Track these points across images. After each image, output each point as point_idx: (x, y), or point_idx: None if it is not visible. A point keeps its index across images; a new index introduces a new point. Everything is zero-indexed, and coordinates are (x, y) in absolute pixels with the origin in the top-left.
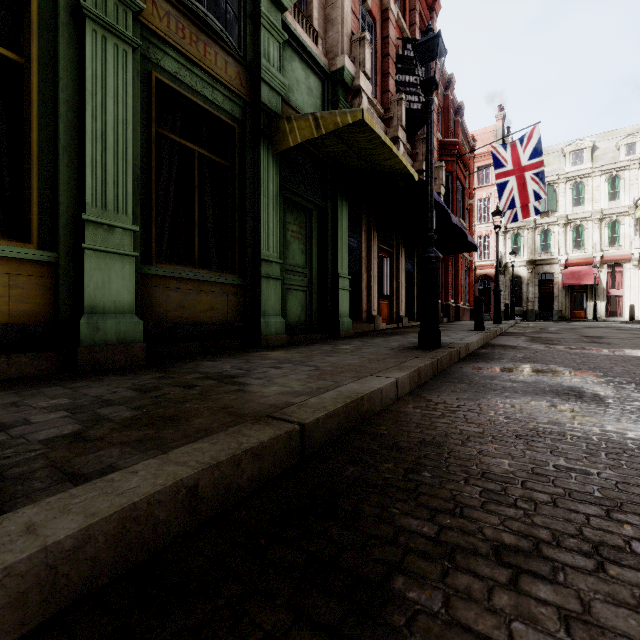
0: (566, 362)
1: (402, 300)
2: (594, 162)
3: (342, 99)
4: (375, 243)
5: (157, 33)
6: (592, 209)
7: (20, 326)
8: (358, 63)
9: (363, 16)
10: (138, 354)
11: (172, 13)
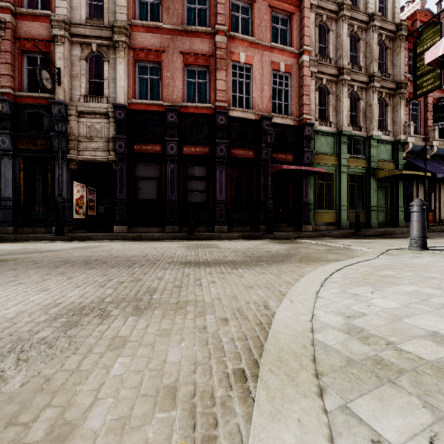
0: None
1: (443, 212)
2: None
3: (400, 148)
4: (421, 189)
5: (349, 166)
6: None
7: (332, 222)
8: (407, 133)
9: (413, 102)
10: (348, 227)
11: (351, 160)
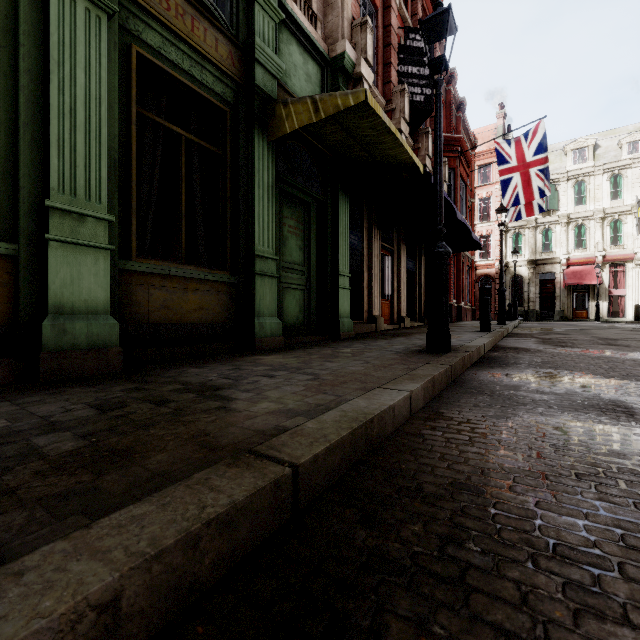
0: (592, 368)
1: (404, 300)
2: (596, 160)
3: (342, 87)
4: (376, 240)
5: (137, 1)
6: (594, 208)
7: None
8: (359, 49)
9: (364, 3)
10: (113, 360)
11: None
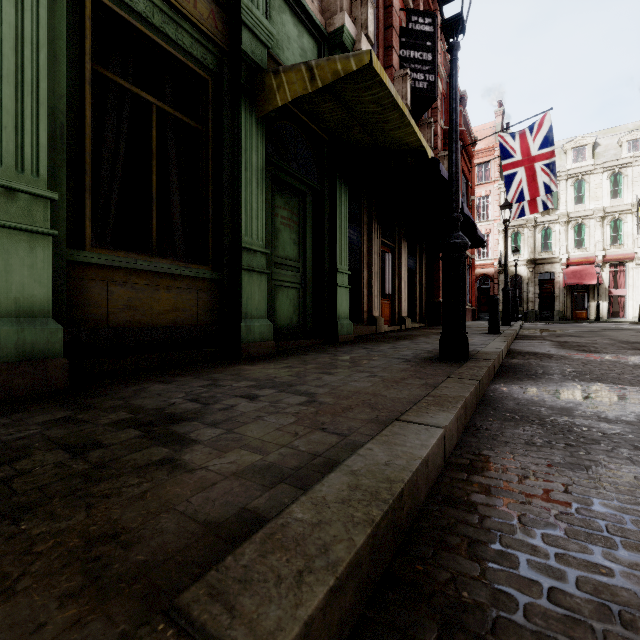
0: None
1: (405, 300)
2: (596, 159)
3: None
4: (376, 236)
5: None
6: (594, 207)
7: None
8: (359, 24)
9: None
10: (55, 375)
11: None
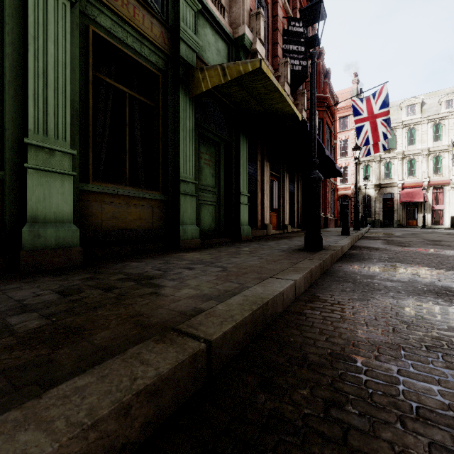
0: (426, 262)
1: (287, 212)
2: (423, 113)
3: (243, 59)
4: (267, 170)
5: None
6: (421, 147)
7: None
8: (255, 32)
9: None
10: (75, 256)
11: None
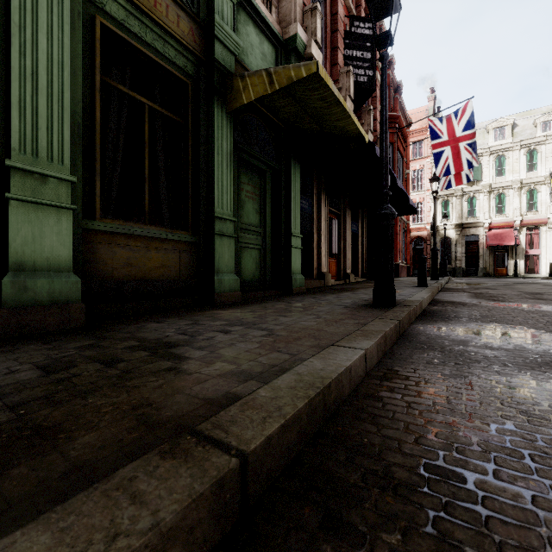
0: (531, 322)
1: (349, 258)
2: (514, 138)
3: None
4: (325, 205)
5: None
6: (513, 179)
7: None
8: (310, 32)
9: None
10: (75, 315)
11: None
